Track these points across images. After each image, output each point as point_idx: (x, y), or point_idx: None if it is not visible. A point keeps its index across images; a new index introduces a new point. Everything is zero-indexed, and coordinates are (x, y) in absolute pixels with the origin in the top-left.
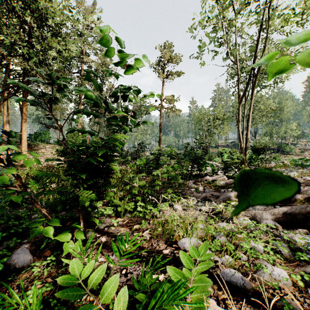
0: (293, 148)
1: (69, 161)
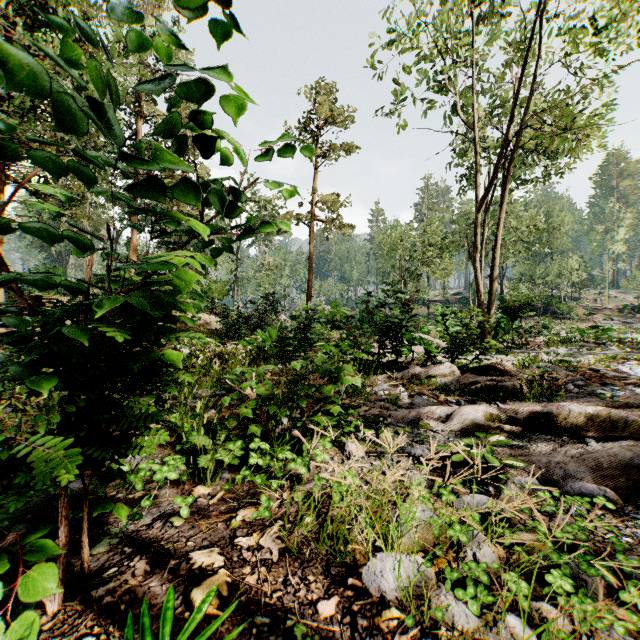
0: (574, 307)
1: (17, 334)
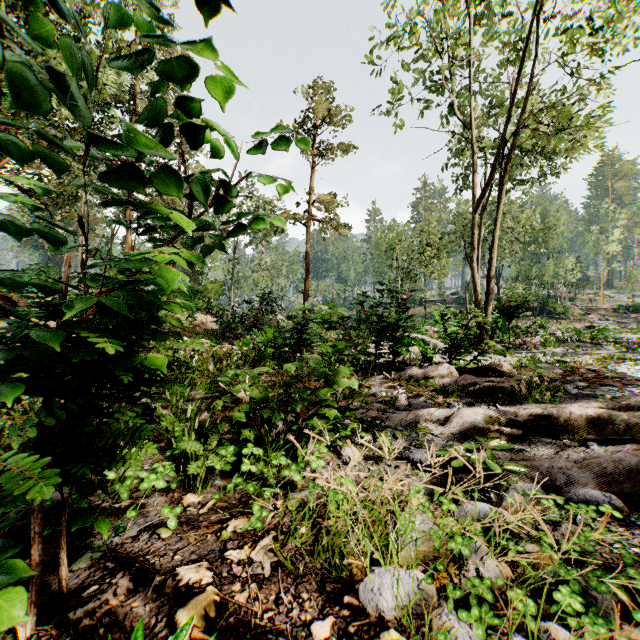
0: (569, 307)
1: None
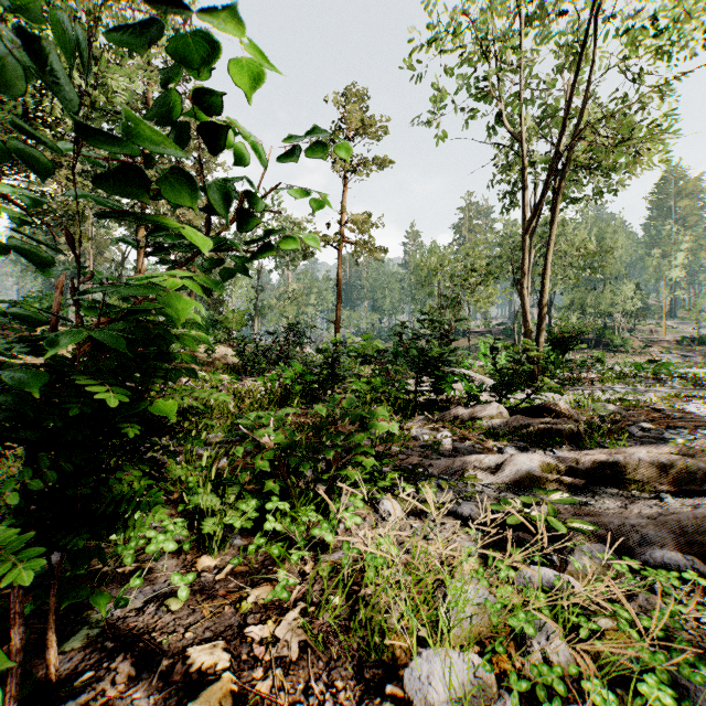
0: (628, 339)
1: None
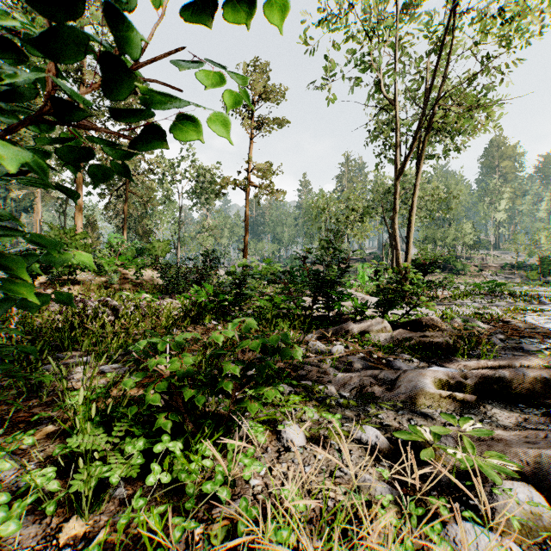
0: (467, 265)
1: None
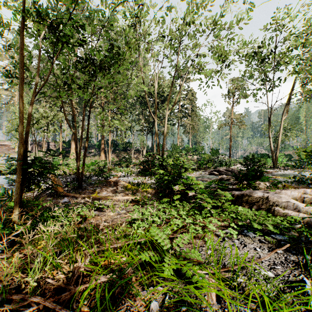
0: None
1: None
